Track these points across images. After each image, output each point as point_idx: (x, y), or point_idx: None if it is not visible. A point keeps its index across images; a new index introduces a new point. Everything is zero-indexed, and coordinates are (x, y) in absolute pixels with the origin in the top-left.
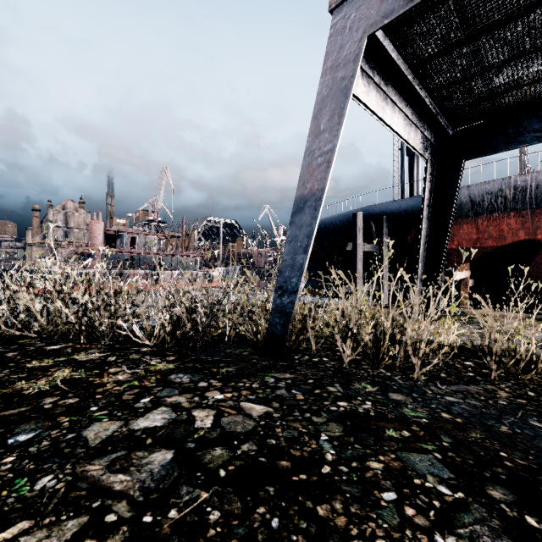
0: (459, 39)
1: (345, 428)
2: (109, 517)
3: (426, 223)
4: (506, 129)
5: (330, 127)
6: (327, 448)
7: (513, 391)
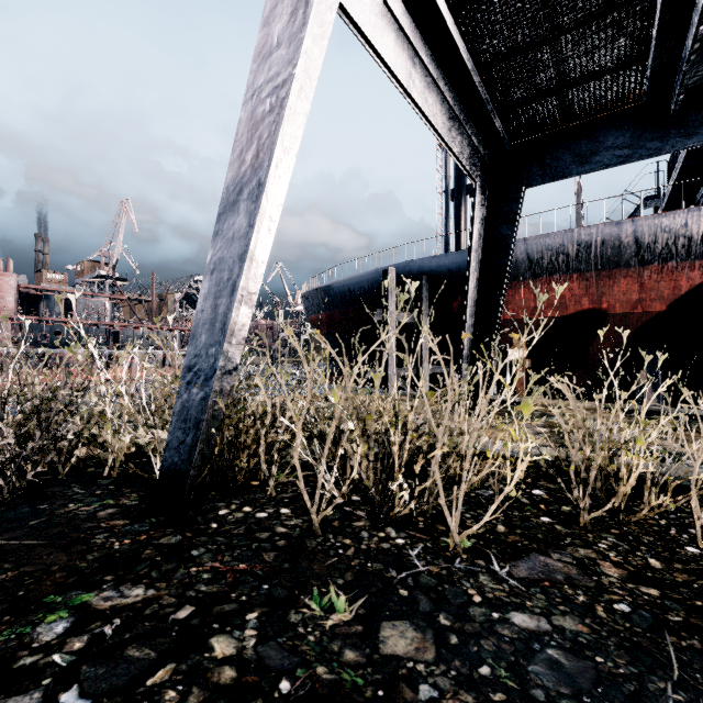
0: None
1: None
2: None
3: (474, 276)
4: (579, 143)
5: (290, 35)
6: None
7: (625, 560)
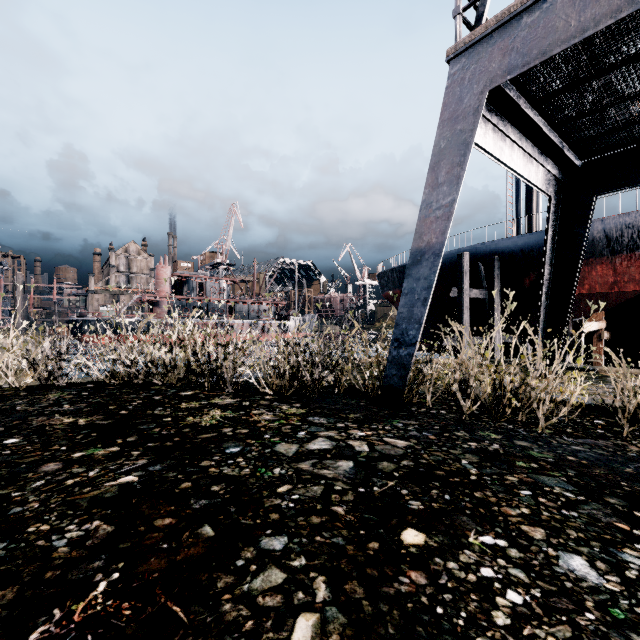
0: (588, 74)
1: (481, 458)
2: (336, 487)
3: (549, 267)
4: None
5: (449, 180)
6: (469, 467)
7: None
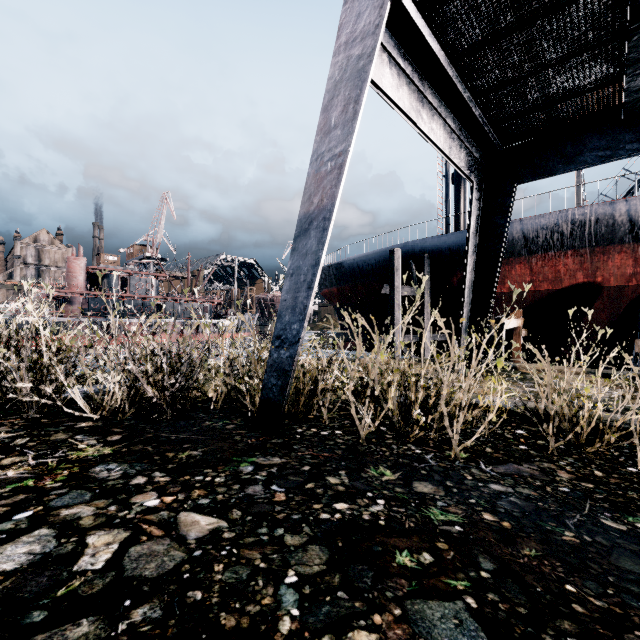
0: (509, 23)
1: (333, 554)
2: None
3: (472, 259)
4: (565, 146)
5: (343, 121)
6: (288, 603)
7: (576, 471)
